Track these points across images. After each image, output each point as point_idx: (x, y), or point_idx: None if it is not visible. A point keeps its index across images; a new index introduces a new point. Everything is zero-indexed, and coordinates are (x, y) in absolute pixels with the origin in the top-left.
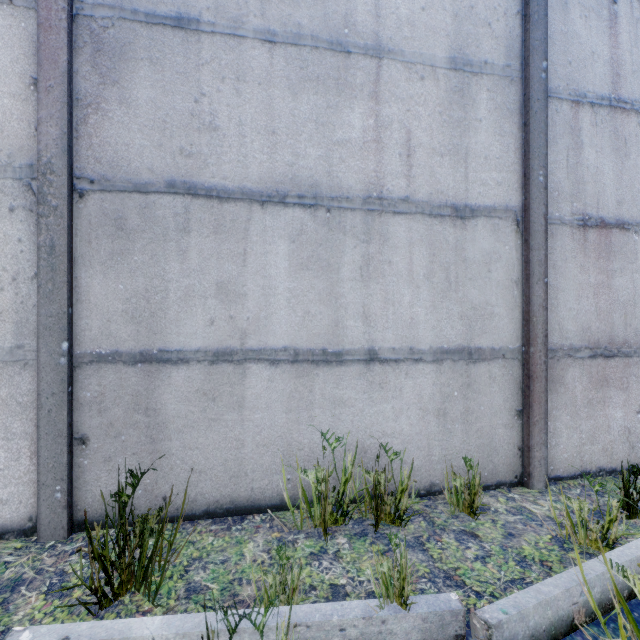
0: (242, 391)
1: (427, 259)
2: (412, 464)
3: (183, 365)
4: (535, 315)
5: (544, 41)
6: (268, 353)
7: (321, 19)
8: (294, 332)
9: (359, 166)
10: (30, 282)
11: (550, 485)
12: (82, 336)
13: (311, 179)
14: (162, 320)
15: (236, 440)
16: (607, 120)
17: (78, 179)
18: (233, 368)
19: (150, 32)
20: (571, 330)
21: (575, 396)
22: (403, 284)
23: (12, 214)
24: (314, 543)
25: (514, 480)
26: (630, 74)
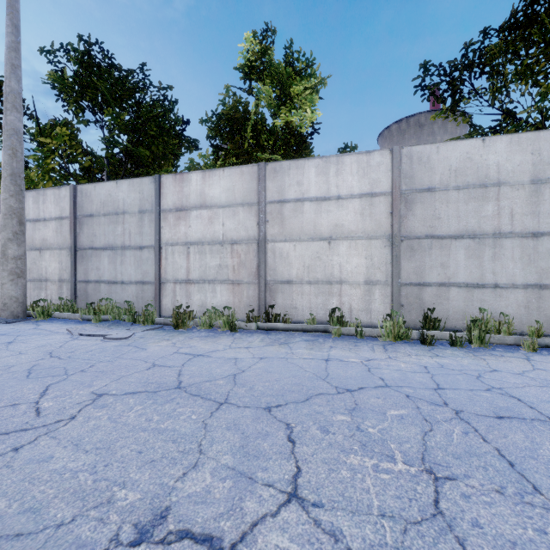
0: (448, 295)
1: (520, 252)
2: (513, 318)
3: (430, 287)
4: None
5: None
6: (457, 284)
7: (476, 178)
8: (466, 278)
9: (491, 223)
10: (389, 264)
11: None
12: (402, 278)
13: (472, 229)
14: (424, 274)
15: (446, 309)
16: None
17: (401, 237)
18: (445, 288)
19: (420, 194)
20: None
21: None
22: (509, 262)
23: (385, 247)
24: None
25: None
26: None
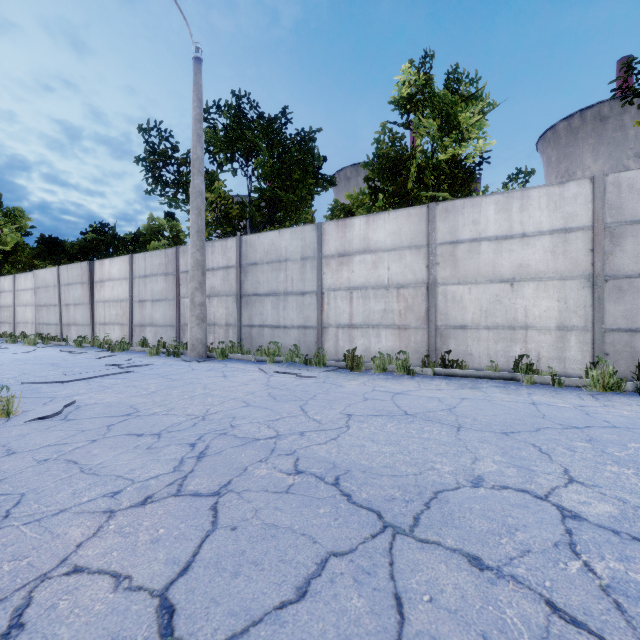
0: None
1: None
2: None
3: None
4: None
5: None
6: None
7: None
8: None
9: None
10: (589, 308)
11: None
12: (606, 323)
13: None
14: (636, 318)
15: None
16: None
17: (605, 276)
18: None
19: (631, 227)
20: None
21: None
22: None
23: (583, 289)
24: None
25: None
26: None
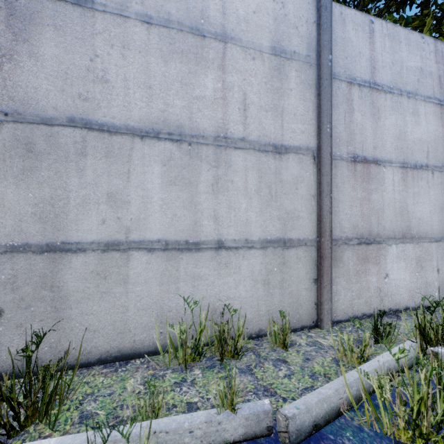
0: (127, 271)
1: (257, 180)
2: (245, 317)
3: (81, 253)
4: (325, 217)
5: (330, 42)
6: (146, 244)
7: (184, 11)
8: (165, 229)
9: (211, 115)
10: None
11: (334, 326)
12: None
13: (177, 122)
14: (64, 220)
15: (122, 306)
16: (368, 95)
17: None
18: (120, 255)
19: (54, 5)
20: (347, 227)
21: (349, 269)
22: (241, 196)
23: None
24: (178, 375)
25: (312, 324)
26: (381, 68)
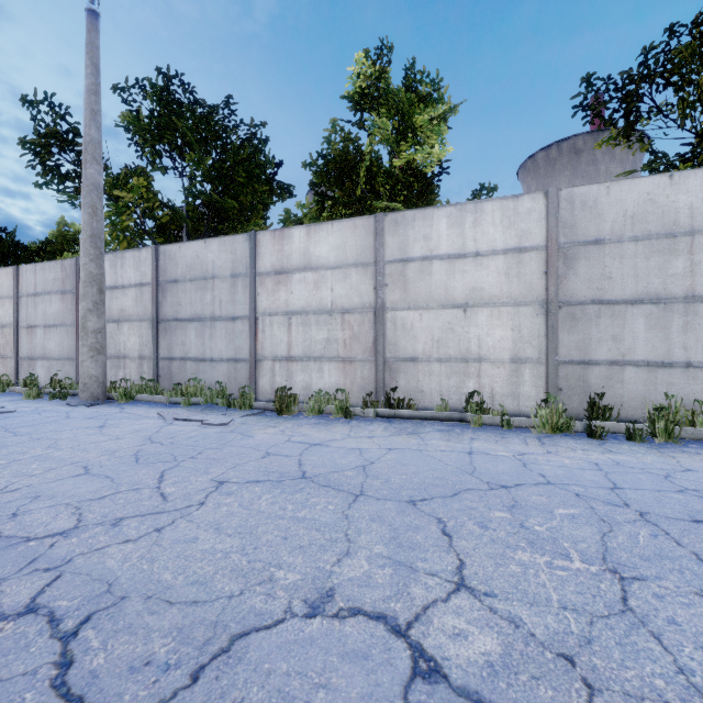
0: (622, 376)
1: None
2: None
3: (597, 366)
4: None
5: None
6: (634, 362)
7: (660, 226)
8: (647, 354)
9: (681, 284)
10: (543, 337)
11: None
12: (560, 355)
13: (655, 292)
14: (589, 349)
15: (620, 395)
16: None
17: (558, 303)
18: (618, 367)
19: (584, 248)
20: None
21: None
22: None
23: (537, 316)
24: None
25: None
26: None
